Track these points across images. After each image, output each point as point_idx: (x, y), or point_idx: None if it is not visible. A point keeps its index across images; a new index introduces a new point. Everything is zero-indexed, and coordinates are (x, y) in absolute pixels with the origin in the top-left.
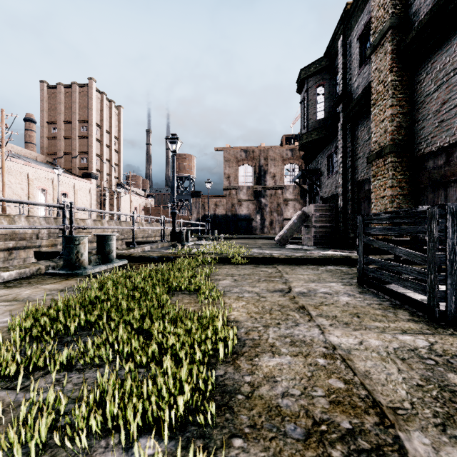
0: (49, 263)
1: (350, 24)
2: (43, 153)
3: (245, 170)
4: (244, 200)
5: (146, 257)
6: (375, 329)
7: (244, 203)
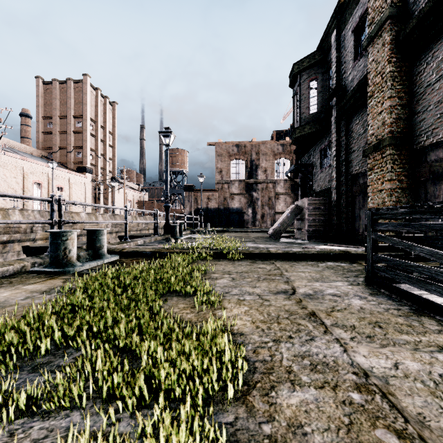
0: (36, 259)
1: (345, 17)
2: (38, 147)
3: (237, 164)
4: (236, 194)
5: (139, 252)
6: (406, 345)
7: (236, 196)
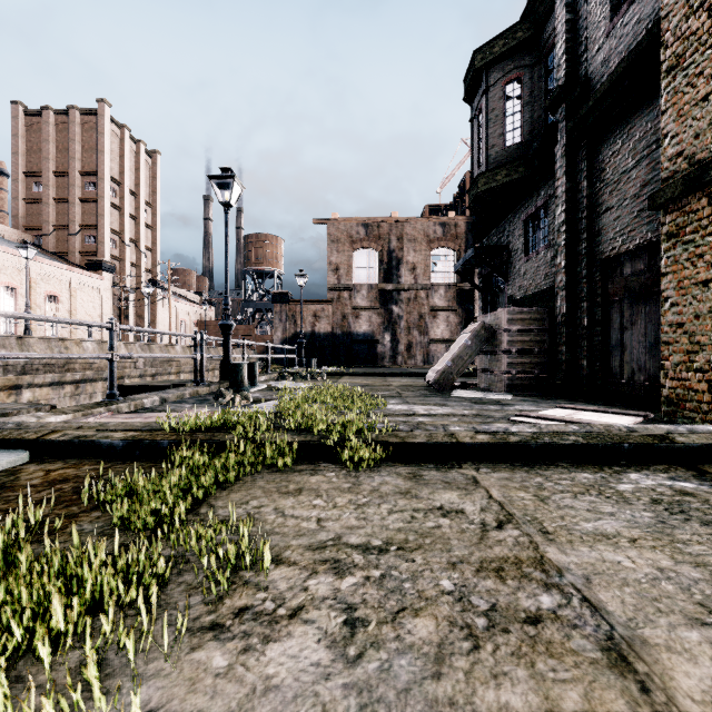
0: None
1: None
2: (16, 226)
3: (365, 257)
4: (363, 308)
5: (90, 442)
6: None
7: (363, 313)
